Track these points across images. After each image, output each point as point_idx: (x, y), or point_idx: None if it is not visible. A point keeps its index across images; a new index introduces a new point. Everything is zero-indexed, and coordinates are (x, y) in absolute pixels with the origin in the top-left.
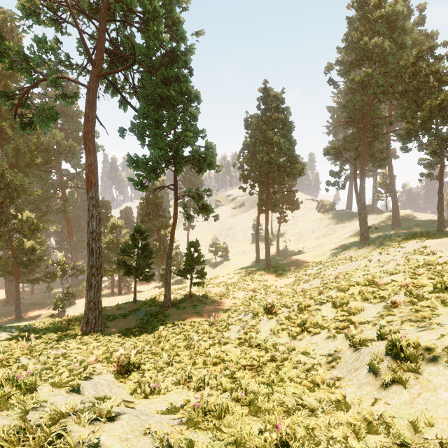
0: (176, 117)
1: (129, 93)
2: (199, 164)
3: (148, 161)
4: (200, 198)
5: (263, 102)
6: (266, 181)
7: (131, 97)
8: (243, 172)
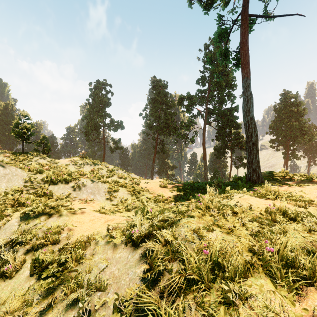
0: (231, 133)
1: (212, 120)
2: (241, 147)
3: (221, 149)
4: (241, 160)
5: (283, 101)
6: (286, 144)
7: (213, 121)
8: (273, 136)
